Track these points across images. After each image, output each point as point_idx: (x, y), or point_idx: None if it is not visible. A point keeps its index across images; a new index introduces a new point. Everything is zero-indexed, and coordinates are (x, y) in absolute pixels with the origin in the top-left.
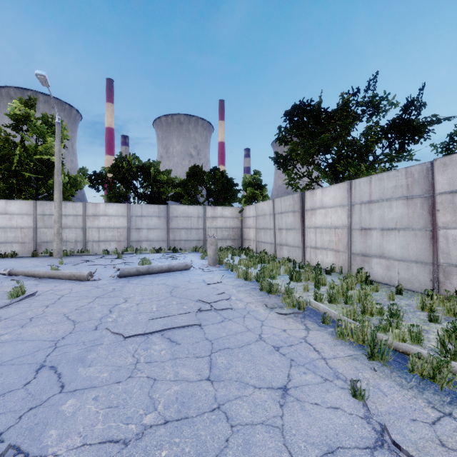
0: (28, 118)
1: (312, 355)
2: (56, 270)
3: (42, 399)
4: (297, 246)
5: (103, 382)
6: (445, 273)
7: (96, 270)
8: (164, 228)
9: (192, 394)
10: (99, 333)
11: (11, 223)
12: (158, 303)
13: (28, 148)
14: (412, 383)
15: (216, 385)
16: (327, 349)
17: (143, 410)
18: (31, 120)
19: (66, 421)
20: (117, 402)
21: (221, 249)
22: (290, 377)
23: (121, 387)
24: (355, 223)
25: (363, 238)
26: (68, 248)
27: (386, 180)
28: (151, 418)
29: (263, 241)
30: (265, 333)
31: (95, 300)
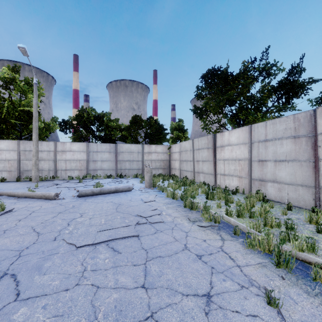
0: (14, 80)
1: (228, 263)
2: (32, 191)
3: None
4: (210, 173)
5: (54, 290)
6: None
7: (62, 191)
8: (113, 160)
9: (129, 302)
10: (57, 243)
11: (1, 157)
12: (106, 218)
13: (14, 102)
14: (316, 291)
15: (150, 293)
16: (240, 257)
17: (85, 320)
18: (16, 81)
19: None
20: (63, 310)
21: (154, 175)
22: (212, 284)
23: (68, 295)
24: (254, 156)
25: (260, 168)
26: (43, 175)
27: (278, 124)
28: None
29: (185, 170)
30: (190, 243)
31: (57, 215)
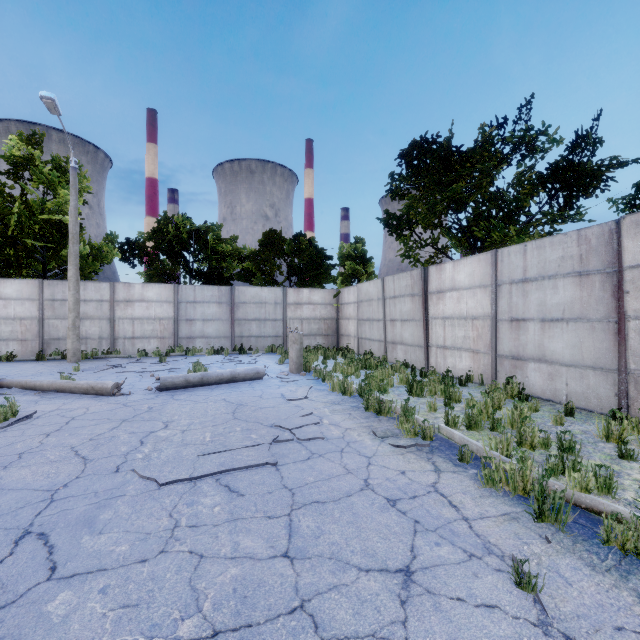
0: (32, 161)
1: (447, 514)
2: (69, 379)
3: (17, 592)
4: (417, 345)
5: (120, 561)
6: (638, 385)
7: (127, 379)
8: (227, 319)
9: (259, 582)
10: (121, 477)
11: (6, 312)
12: (213, 430)
13: (31, 205)
14: (608, 563)
15: (298, 567)
16: (469, 503)
17: (179, 612)
18: (35, 164)
19: (51, 633)
20: (138, 597)
21: (307, 349)
22: (414, 551)
23: (147, 570)
24: (502, 311)
25: (514, 334)
26: (89, 347)
27: (549, 248)
28: (191, 626)
29: (369, 338)
30: (375, 478)
31: (120, 425)
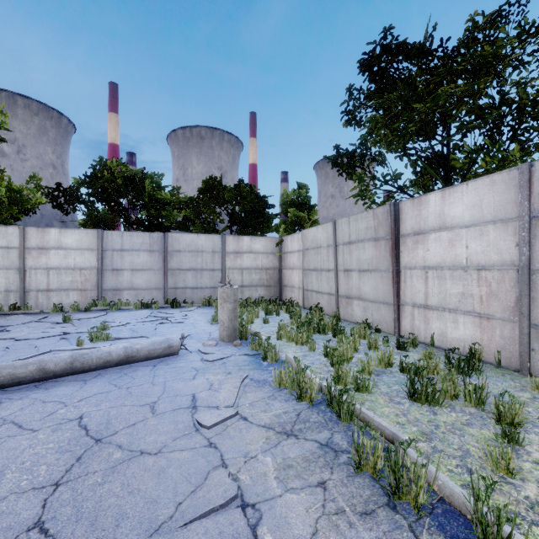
0: None
1: None
2: None
3: None
4: (382, 302)
5: None
6: None
7: None
8: (159, 268)
9: None
10: None
11: None
12: None
13: None
14: None
15: None
16: None
17: None
18: None
19: None
20: None
21: (248, 301)
22: None
23: None
24: None
25: None
26: None
27: None
28: None
29: (316, 290)
30: None
31: None
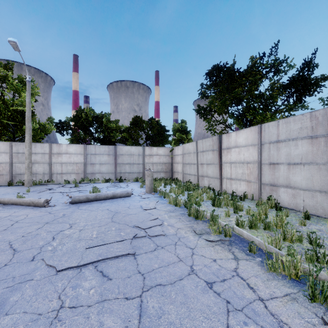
0: (6, 78)
1: (248, 295)
2: (21, 197)
3: None
4: (215, 177)
5: None
6: None
7: (55, 197)
8: (113, 163)
9: None
10: (34, 265)
11: None
12: (98, 229)
13: (6, 102)
14: None
15: None
16: (261, 285)
17: None
18: (8, 79)
19: None
20: None
21: (156, 179)
22: None
23: None
24: (264, 159)
25: (271, 171)
26: (38, 178)
27: (292, 123)
28: None
29: (189, 173)
30: (197, 264)
31: (43, 226)
